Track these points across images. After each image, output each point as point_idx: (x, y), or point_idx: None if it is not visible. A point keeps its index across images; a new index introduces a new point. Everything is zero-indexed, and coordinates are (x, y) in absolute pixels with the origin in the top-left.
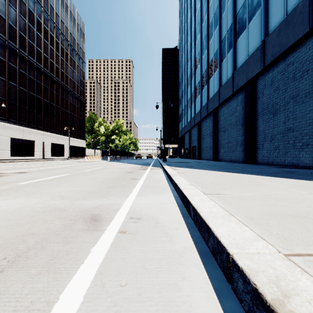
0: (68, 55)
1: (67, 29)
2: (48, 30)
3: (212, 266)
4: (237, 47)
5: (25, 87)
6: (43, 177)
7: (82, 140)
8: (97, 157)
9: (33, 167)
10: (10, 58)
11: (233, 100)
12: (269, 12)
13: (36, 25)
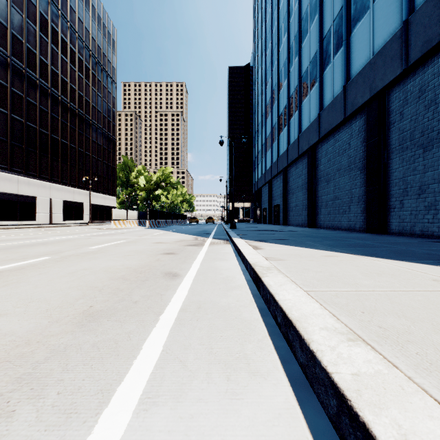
0: (90, 71)
1: (88, 32)
2: (58, 32)
3: (315, 409)
4: (353, 43)
5: (21, 115)
6: None
7: (112, 196)
8: (130, 221)
9: (11, 239)
10: None
11: (344, 131)
12: None
13: (39, 23)
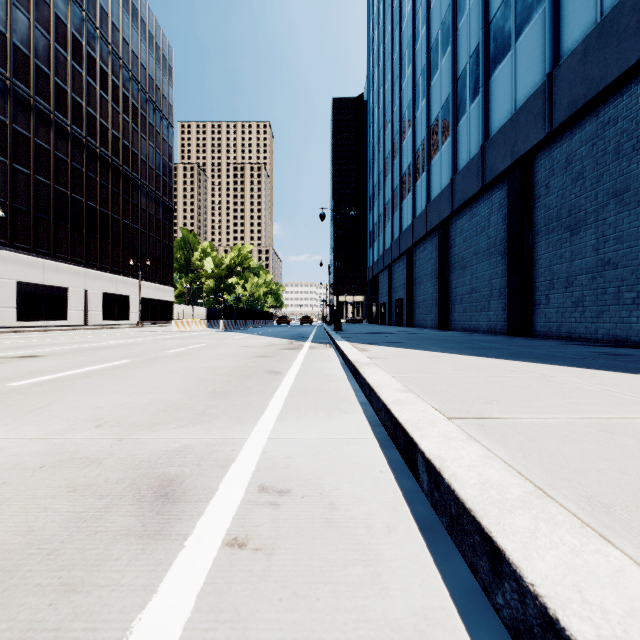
0: (138, 112)
1: (136, 56)
2: (95, 59)
3: (440, 555)
4: (492, 91)
5: (47, 176)
6: (72, 367)
7: (168, 287)
8: (197, 321)
9: (60, 343)
10: (16, 117)
11: (482, 203)
12: (563, 14)
13: (71, 48)
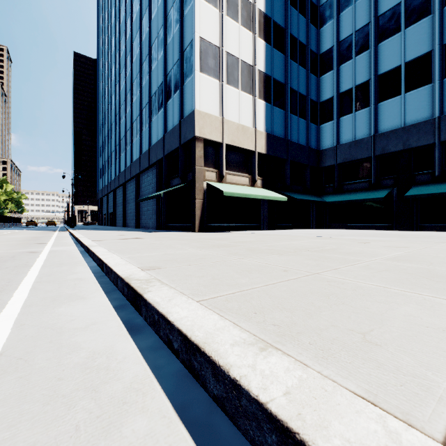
0: None
1: None
2: None
3: (108, 295)
4: (133, 147)
5: None
6: None
7: None
8: None
9: None
10: None
11: (133, 182)
12: (142, 142)
13: None
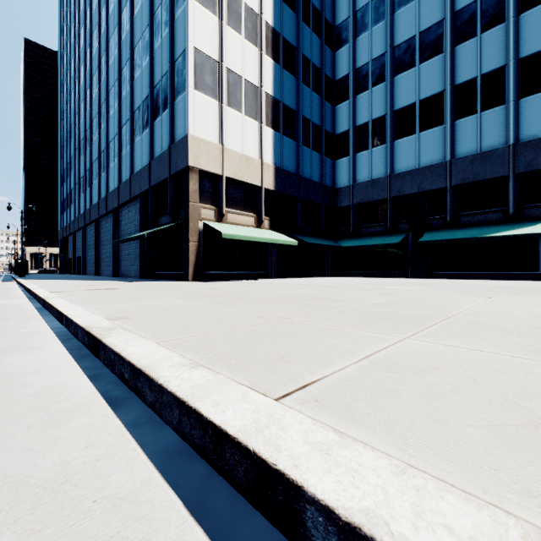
0: None
1: None
2: None
3: None
4: (110, 173)
5: None
6: None
7: None
8: None
9: None
10: None
11: (109, 218)
12: (122, 167)
13: None
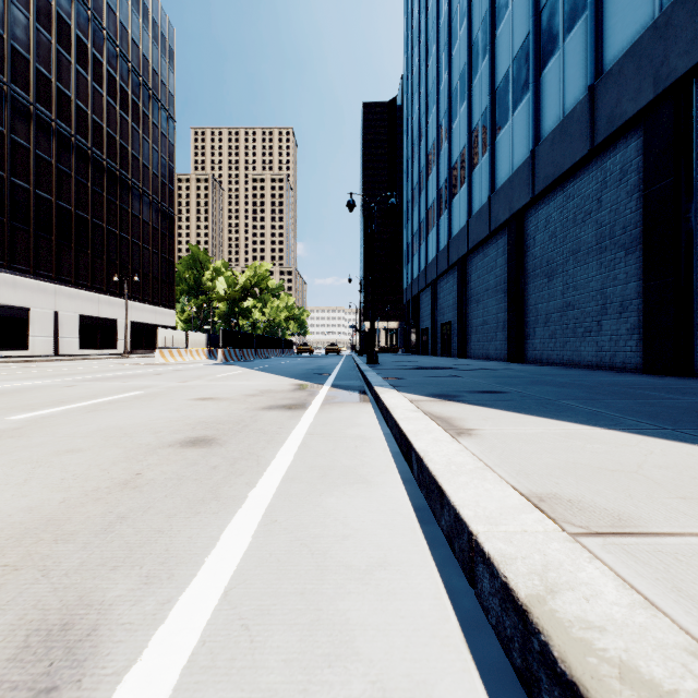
0: (129, 98)
1: (126, 30)
2: (70, 25)
3: None
4: None
5: None
6: None
7: (168, 310)
8: (192, 351)
9: None
10: None
11: (587, 177)
12: None
13: (34, 6)
